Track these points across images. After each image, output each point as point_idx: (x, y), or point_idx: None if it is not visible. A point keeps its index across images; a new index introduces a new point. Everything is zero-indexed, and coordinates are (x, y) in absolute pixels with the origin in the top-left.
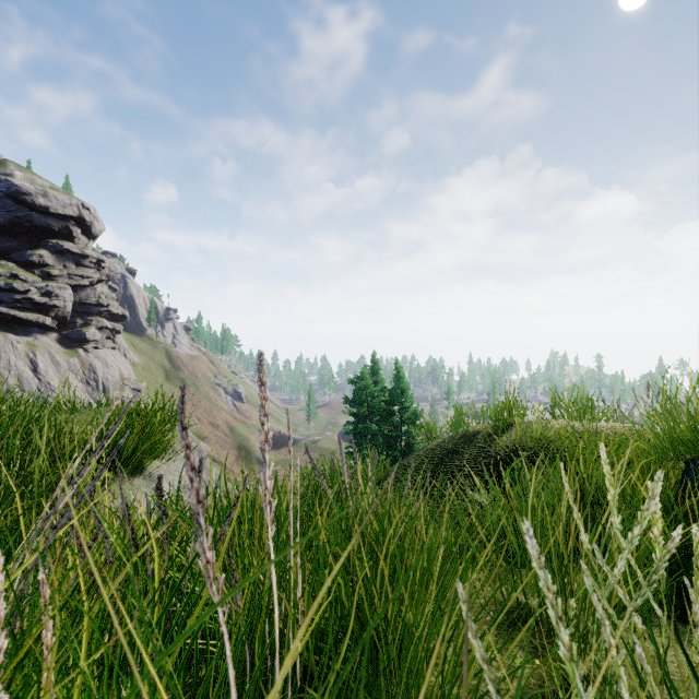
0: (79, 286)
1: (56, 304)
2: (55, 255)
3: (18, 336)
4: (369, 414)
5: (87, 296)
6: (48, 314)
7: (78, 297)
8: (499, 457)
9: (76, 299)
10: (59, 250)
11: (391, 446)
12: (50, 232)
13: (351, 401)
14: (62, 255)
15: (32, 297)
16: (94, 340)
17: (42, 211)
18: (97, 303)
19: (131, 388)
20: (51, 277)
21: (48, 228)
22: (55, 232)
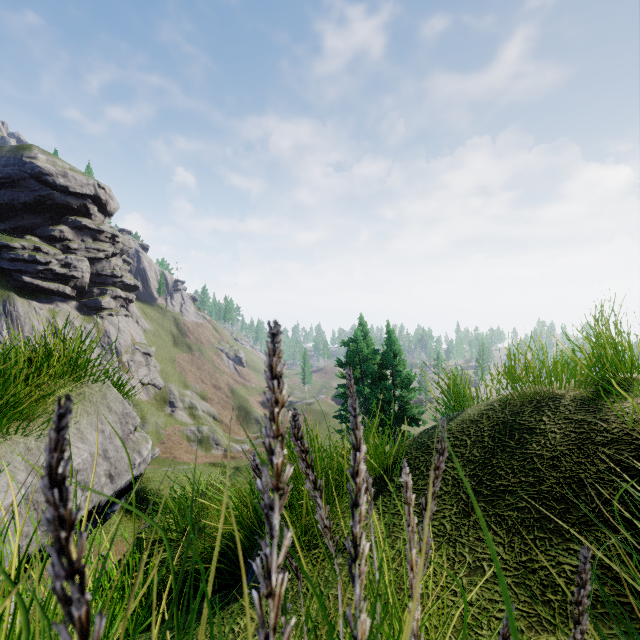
0: (95, 259)
1: (74, 274)
2: (74, 230)
3: (41, 304)
4: (362, 377)
5: (103, 268)
6: (68, 283)
7: (94, 269)
8: (639, 443)
9: (93, 271)
10: (78, 226)
11: (384, 410)
12: (70, 209)
13: (343, 364)
14: (81, 230)
15: (53, 268)
16: (109, 308)
17: (62, 190)
18: (112, 274)
19: (141, 352)
20: (71, 251)
21: (68, 206)
22: (74, 209)
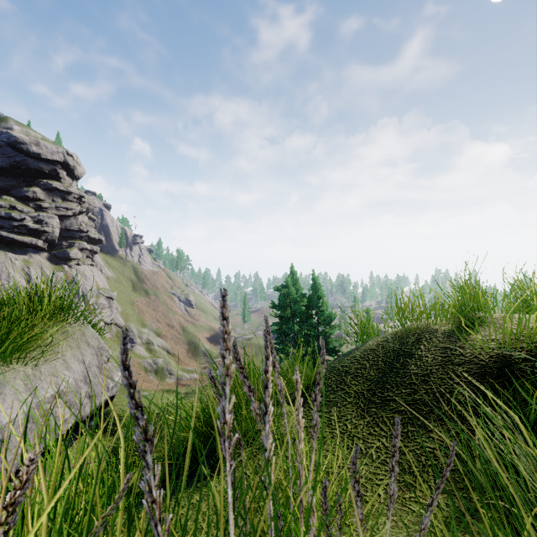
0: (64, 216)
1: (46, 229)
2: (45, 191)
3: (16, 255)
4: (292, 316)
5: (71, 224)
6: (40, 237)
7: (63, 225)
8: (483, 363)
9: (63, 226)
10: (49, 188)
11: (310, 343)
12: (42, 173)
13: (276, 305)
14: (51, 191)
15: (27, 224)
16: (76, 258)
17: (34, 157)
18: (79, 229)
19: (105, 296)
20: (43, 209)
21: (40, 171)
22: (45, 173)
